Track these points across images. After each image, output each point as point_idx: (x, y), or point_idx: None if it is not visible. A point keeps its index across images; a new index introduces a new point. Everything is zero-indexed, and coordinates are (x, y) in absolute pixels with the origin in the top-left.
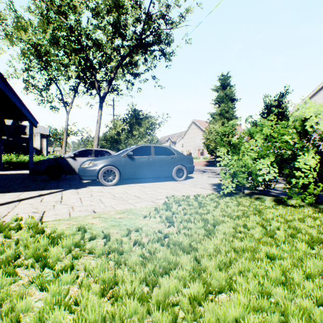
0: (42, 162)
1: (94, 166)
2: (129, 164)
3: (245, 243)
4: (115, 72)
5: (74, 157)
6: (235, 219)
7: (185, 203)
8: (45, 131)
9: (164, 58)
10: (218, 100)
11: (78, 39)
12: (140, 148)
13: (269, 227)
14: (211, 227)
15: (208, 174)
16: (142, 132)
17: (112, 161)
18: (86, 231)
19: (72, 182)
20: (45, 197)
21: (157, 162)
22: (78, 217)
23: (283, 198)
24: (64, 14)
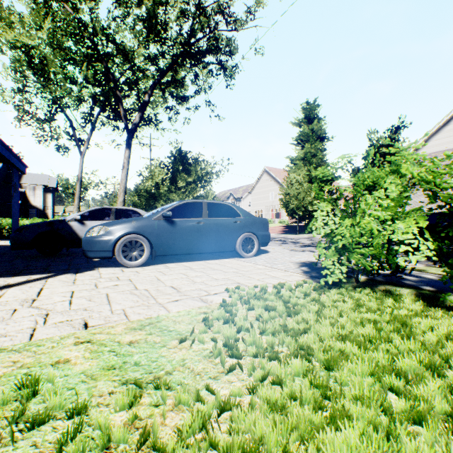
0: (28, 227)
1: (106, 235)
2: (166, 231)
3: (426, 438)
4: (150, 93)
5: (81, 219)
6: (368, 348)
7: (260, 303)
8: (50, 182)
9: (224, 75)
10: (301, 138)
11: (94, 41)
12: (184, 205)
13: (451, 374)
14: (324, 375)
15: (289, 245)
16: (191, 184)
17: (137, 226)
18: (36, 391)
19: (75, 261)
20: (11, 290)
21: (212, 228)
22: (46, 341)
23: (432, 292)
24: (71, 2)
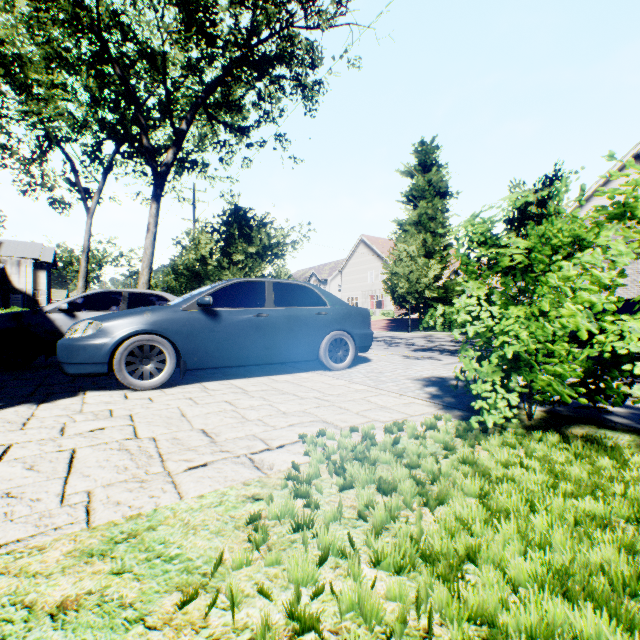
0: None
1: (98, 336)
2: (204, 329)
3: None
4: (190, 118)
5: (71, 310)
6: (639, 623)
7: (366, 474)
8: (43, 254)
9: (303, 97)
10: (413, 194)
11: (101, 34)
12: (235, 286)
13: None
14: None
15: (399, 349)
16: (252, 257)
17: (154, 321)
18: None
19: (52, 378)
20: None
21: (281, 324)
22: None
23: None
24: None
